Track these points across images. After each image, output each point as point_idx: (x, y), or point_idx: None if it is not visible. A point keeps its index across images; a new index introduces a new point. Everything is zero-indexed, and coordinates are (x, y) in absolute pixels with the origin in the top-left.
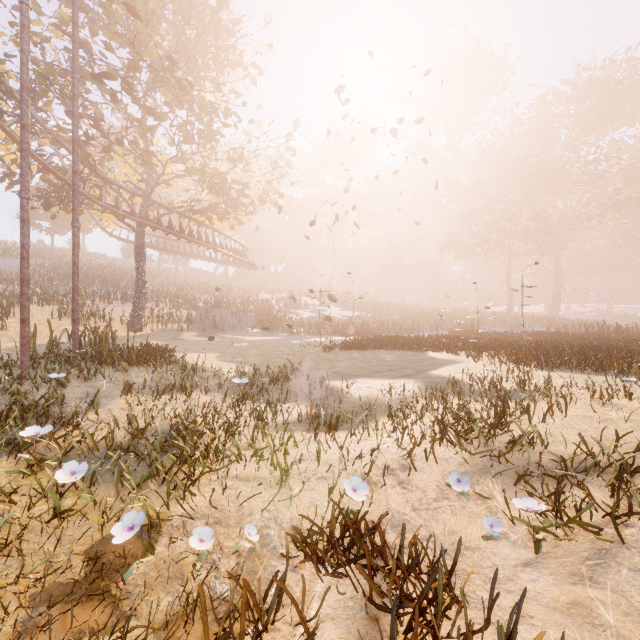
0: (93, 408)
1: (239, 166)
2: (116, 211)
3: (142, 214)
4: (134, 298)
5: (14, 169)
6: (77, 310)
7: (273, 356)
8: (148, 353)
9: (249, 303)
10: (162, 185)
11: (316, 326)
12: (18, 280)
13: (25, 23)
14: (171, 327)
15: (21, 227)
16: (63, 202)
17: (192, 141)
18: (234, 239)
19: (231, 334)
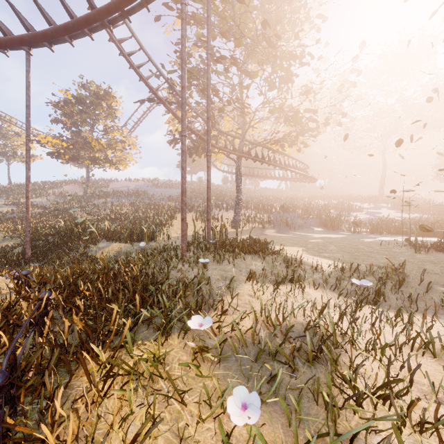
0: (230, 293)
1: (308, 98)
2: (225, 150)
3: (239, 150)
4: (235, 206)
5: (176, 135)
6: (209, 213)
7: (357, 253)
8: (256, 245)
9: (310, 208)
10: (249, 131)
11: (378, 226)
12: (177, 200)
13: (183, 17)
14: (257, 226)
15: (181, 156)
16: (197, 151)
17: (274, 88)
18: (298, 160)
19: (300, 232)
